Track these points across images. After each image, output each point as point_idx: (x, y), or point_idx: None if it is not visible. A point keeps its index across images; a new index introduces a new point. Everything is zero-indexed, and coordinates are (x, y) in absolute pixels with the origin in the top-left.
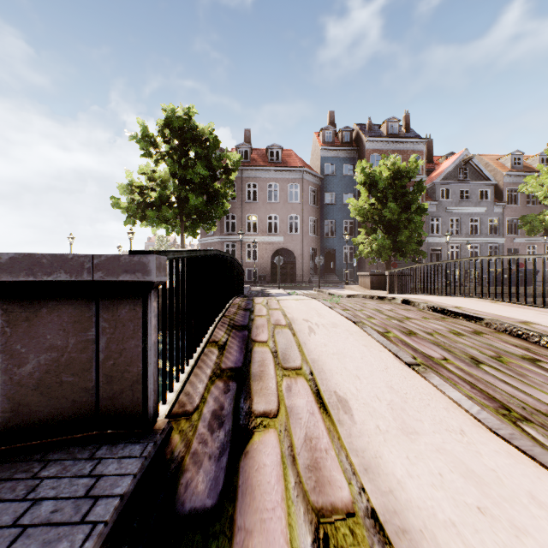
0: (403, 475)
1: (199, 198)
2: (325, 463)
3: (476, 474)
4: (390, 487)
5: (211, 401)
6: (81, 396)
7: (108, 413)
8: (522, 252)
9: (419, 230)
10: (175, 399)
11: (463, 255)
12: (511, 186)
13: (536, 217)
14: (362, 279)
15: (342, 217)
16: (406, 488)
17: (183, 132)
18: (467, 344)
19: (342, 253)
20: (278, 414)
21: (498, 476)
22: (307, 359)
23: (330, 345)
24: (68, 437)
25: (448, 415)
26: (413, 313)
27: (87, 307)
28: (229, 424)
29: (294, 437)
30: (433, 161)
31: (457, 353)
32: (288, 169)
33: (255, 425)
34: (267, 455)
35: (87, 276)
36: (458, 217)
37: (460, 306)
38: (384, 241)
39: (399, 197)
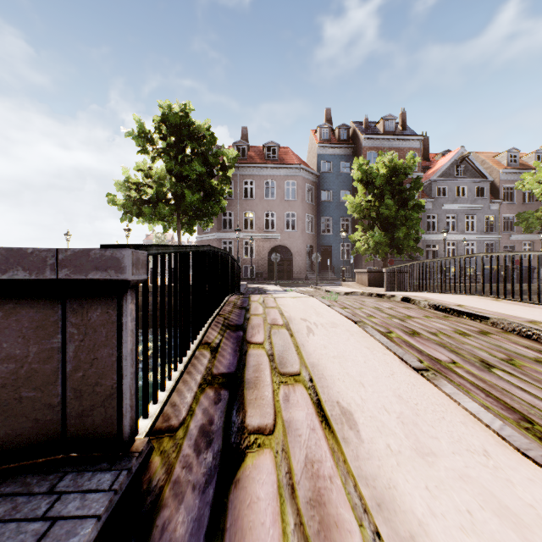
0: (425, 513)
1: (196, 194)
2: (330, 496)
3: (512, 512)
4: (410, 531)
5: (200, 413)
6: (45, 413)
7: (76, 434)
8: (518, 249)
9: (417, 227)
10: (159, 412)
11: (459, 252)
12: (507, 183)
13: (533, 214)
14: (359, 276)
15: (339, 215)
16: (430, 532)
17: (180, 128)
18: (474, 345)
19: (339, 250)
20: (275, 430)
21: (539, 515)
22: (306, 363)
23: (330, 347)
24: (29, 462)
25: (467, 431)
26: (414, 312)
27: (52, 310)
28: (218, 443)
29: (293, 460)
30: (429, 158)
31: (466, 355)
32: (284, 166)
33: (248, 444)
34: (261, 485)
35: (50, 273)
36: (454, 215)
37: (462, 304)
38: (381, 237)
39: (396, 194)
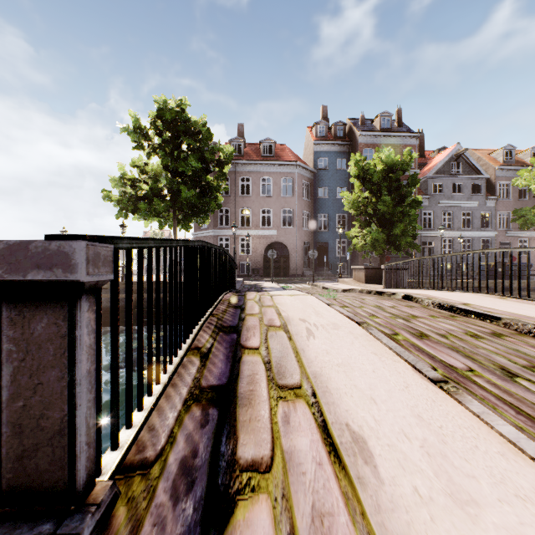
0: None
1: (192, 190)
2: None
3: None
4: None
5: (182, 441)
6: None
7: (15, 481)
8: (514, 245)
9: (414, 224)
10: (132, 440)
11: (455, 249)
12: (503, 180)
13: (530, 211)
14: (356, 273)
15: (335, 211)
16: None
17: (176, 124)
18: (490, 350)
19: (335, 247)
20: (272, 466)
21: None
22: (308, 372)
23: (333, 353)
24: None
25: (509, 467)
26: (418, 311)
27: None
28: (201, 485)
29: (297, 513)
30: (425, 155)
31: (483, 361)
32: (281, 163)
33: (239, 486)
34: None
35: None
36: (450, 211)
37: (468, 302)
38: (378, 234)
39: (393, 190)
